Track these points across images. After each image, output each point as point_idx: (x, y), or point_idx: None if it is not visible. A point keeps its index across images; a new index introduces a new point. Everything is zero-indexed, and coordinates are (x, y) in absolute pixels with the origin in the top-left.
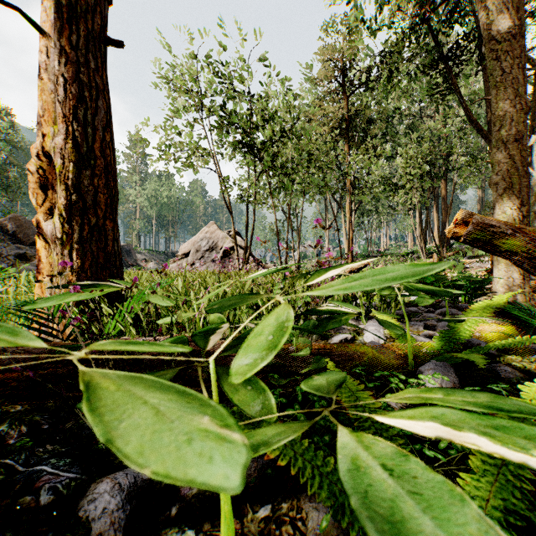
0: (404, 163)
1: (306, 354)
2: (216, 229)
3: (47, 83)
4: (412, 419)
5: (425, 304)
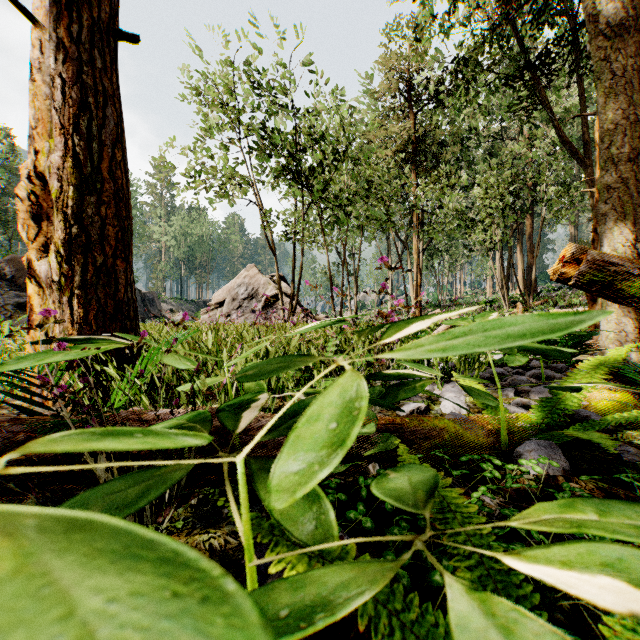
0: (482, 194)
1: (371, 432)
2: (256, 272)
3: (41, 86)
4: (568, 568)
5: (517, 364)
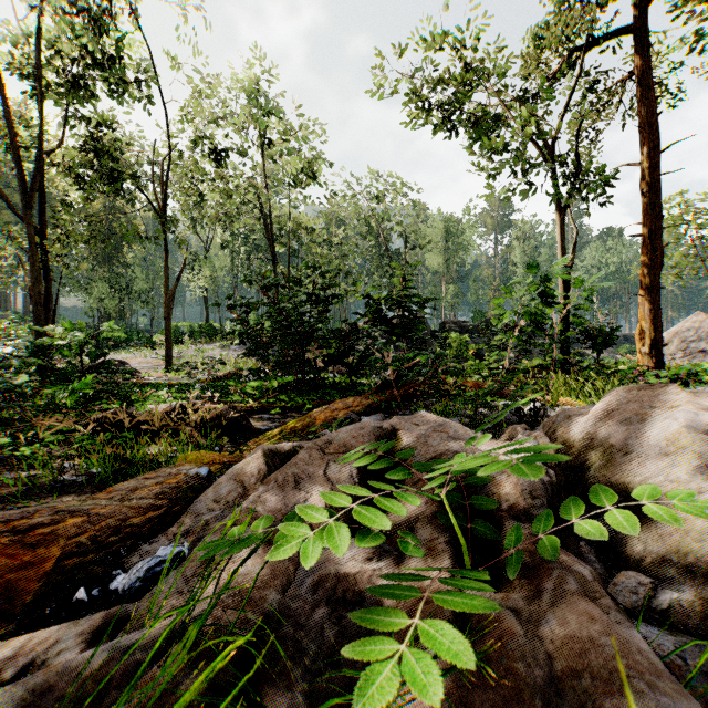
0: None
1: None
2: (704, 318)
3: (641, 308)
4: None
5: None
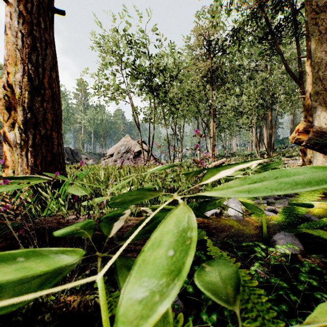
0: (246, 99)
1: None
2: (130, 139)
3: (11, 37)
4: None
5: None
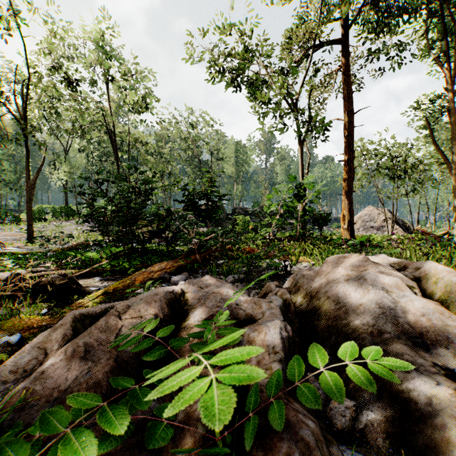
0: None
1: None
2: (373, 208)
3: (343, 203)
4: None
5: None
